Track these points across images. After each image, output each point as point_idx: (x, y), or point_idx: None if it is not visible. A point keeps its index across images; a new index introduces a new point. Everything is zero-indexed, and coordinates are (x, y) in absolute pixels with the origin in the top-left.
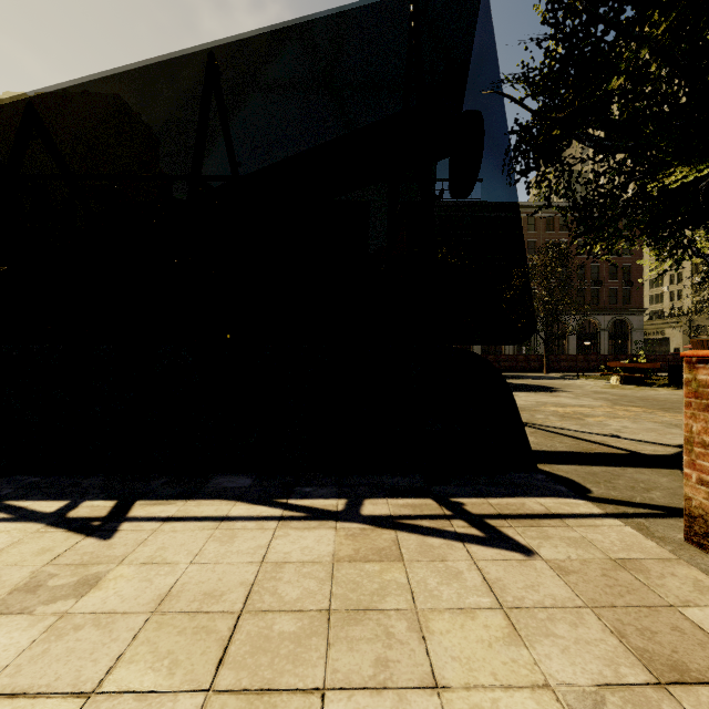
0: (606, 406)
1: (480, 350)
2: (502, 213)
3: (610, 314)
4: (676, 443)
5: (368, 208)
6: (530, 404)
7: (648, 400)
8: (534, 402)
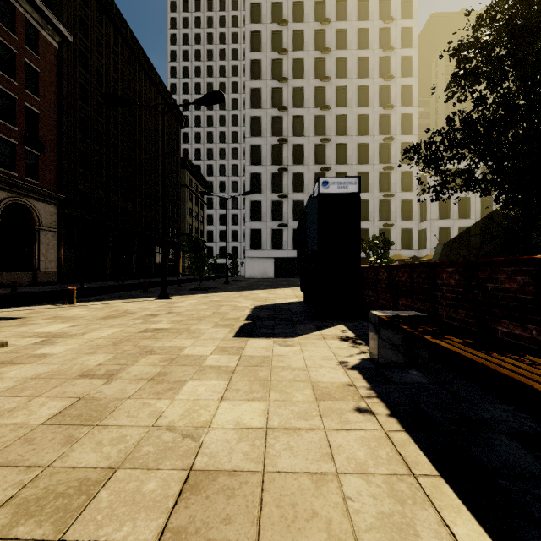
0: None
1: None
2: None
3: None
4: None
5: None
6: None
7: None
8: None
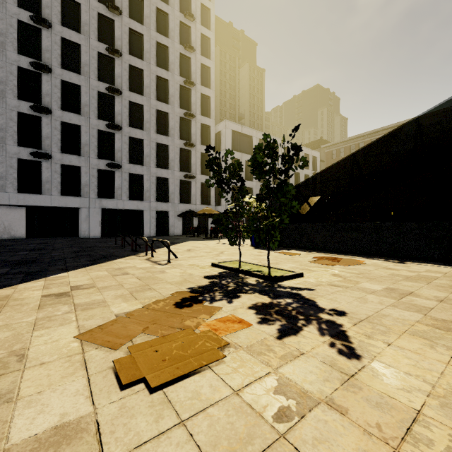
0: None
1: None
2: None
3: None
4: None
5: None
6: None
7: None
8: None
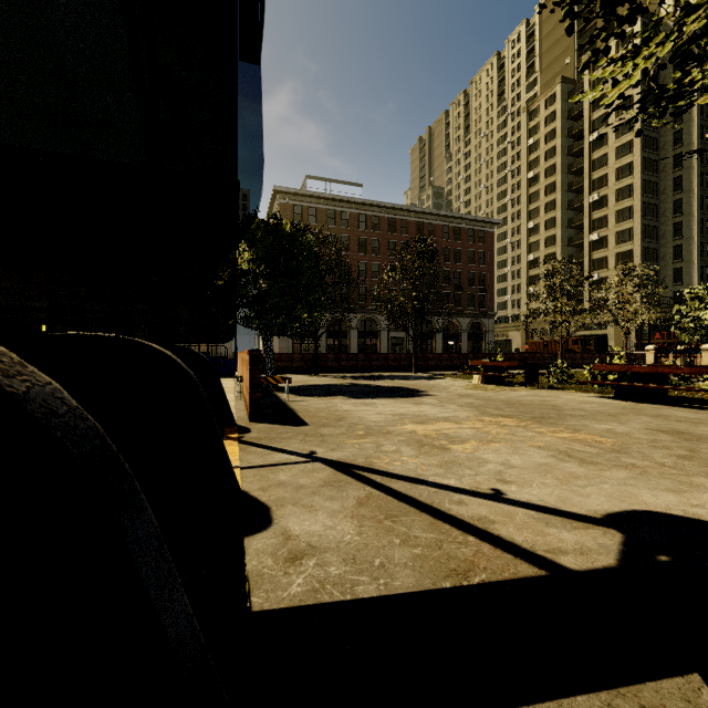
0: (474, 417)
1: (357, 349)
2: (378, 212)
3: (469, 316)
4: (598, 510)
5: (237, 189)
6: (383, 420)
7: (515, 405)
8: (390, 416)
